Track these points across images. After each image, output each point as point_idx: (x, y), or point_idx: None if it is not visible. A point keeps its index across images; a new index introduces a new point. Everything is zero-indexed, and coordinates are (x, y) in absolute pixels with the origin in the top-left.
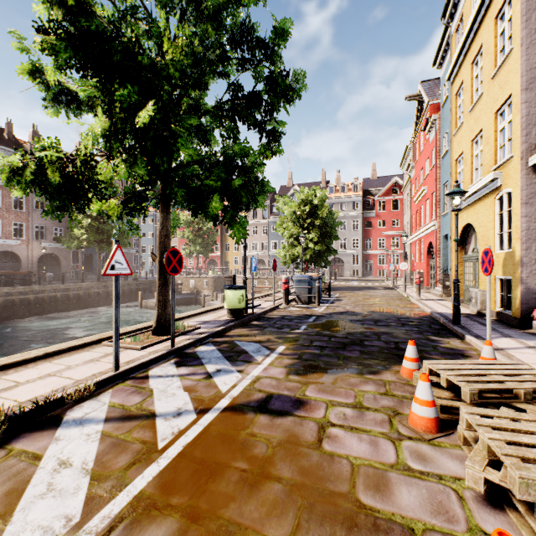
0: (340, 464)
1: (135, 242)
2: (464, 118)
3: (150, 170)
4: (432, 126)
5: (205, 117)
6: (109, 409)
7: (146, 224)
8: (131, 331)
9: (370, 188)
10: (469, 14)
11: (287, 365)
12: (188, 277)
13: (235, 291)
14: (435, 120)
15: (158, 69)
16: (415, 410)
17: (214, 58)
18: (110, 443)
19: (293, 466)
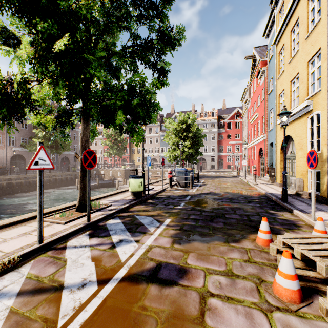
0: None
1: (74, 147)
2: (285, 67)
3: (70, 91)
4: (262, 74)
5: (116, 61)
6: (25, 282)
7: None
8: (61, 208)
9: (222, 114)
10: (288, 0)
11: (172, 235)
12: (108, 170)
13: (136, 180)
14: (264, 70)
15: (74, 11)
16: (280, 282)
17: (120, 15)
18: (13, 322)
19: None
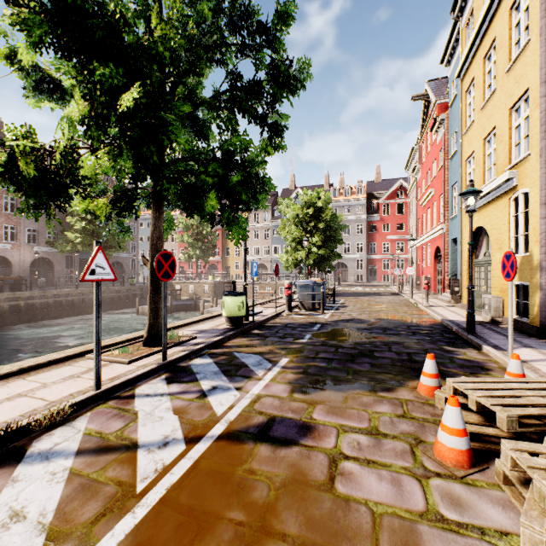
0: (358, 513)
1: (132, 246)
2: (475, 116)
3: (138, 164)
4: (440, 125)
5: (202, 111)
6: (83, 439)
7: (144, 227)
8: (120, 341)
9: (374, 191)
10: (481, 7)
11: (291, 381)
12: (188, 282)
13: (235, 298)
14: (442, 119)
15: (146, 48)
16: (443, 440)
17: (211, 43)
18: (78, 485)
19: (300, 516)
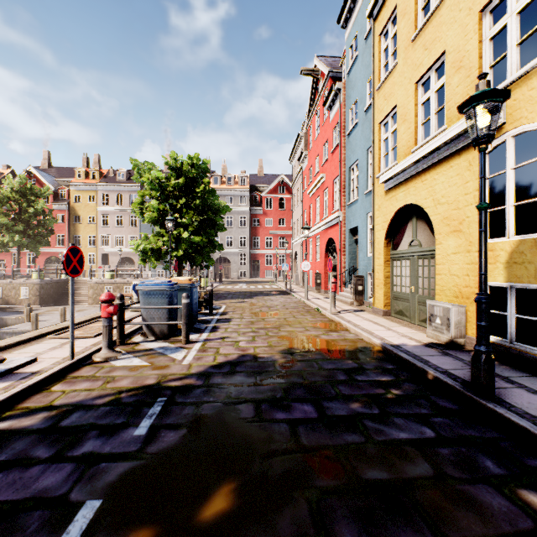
0: None
1: None
2: (399, 56)
3: None
4: (335, 98)
5: None
6: None
7: None
8: None
9: (257, 184)
10: None
11: None
12: None
13: None
14: (339, 89)
15: None
16: None
17: None
18: None
19: None
